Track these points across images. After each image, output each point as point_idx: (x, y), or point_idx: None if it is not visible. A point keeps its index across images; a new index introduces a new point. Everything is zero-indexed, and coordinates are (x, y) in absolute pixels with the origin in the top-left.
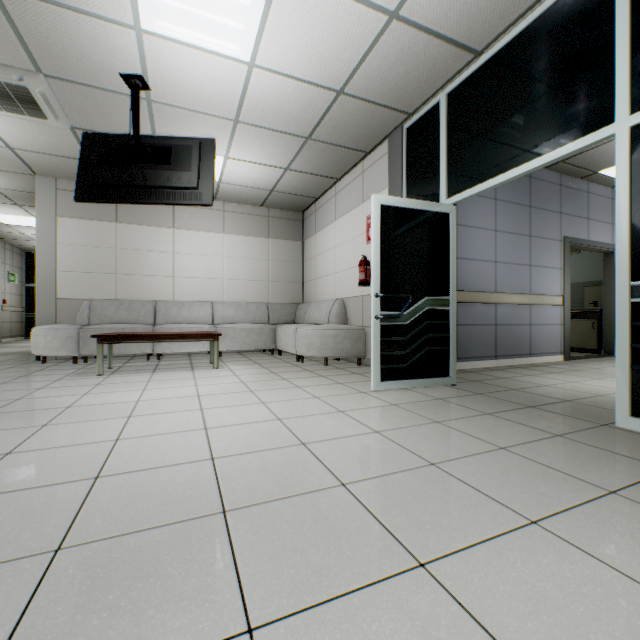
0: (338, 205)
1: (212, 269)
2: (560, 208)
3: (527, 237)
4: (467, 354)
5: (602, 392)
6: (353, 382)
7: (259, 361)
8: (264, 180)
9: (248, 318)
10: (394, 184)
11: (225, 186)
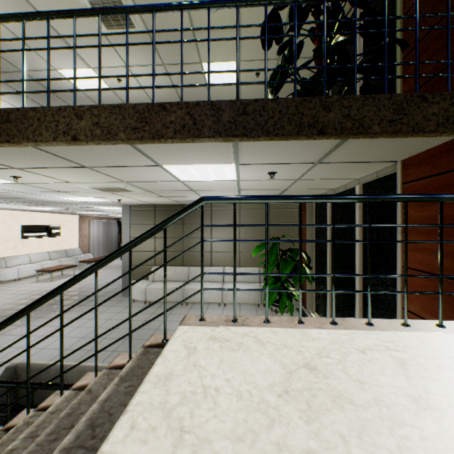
0: None
1: None
2: None
3: None
4: None
5: None
6: None
7: None
8: None
9: None
10: None
11: None
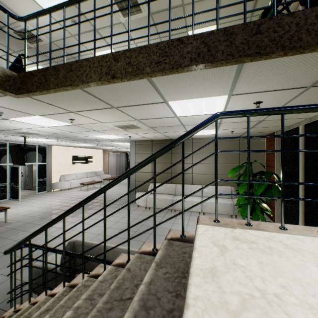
0: None
1: None
2: None
3: None
4: None
5: None
6: (10, 203)
7: None
8: None
9: None
10: None
11: None
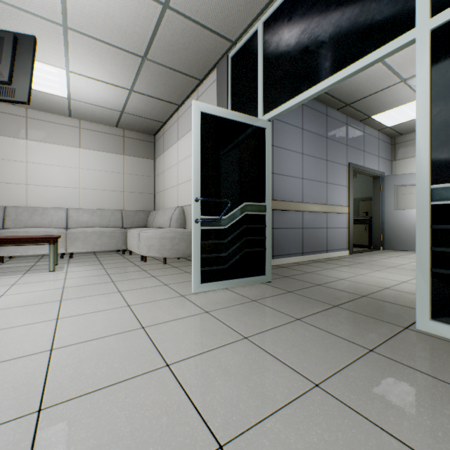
0: (180, 128)
1: (68, 179)
2: (346, 141)
3: (325, 161)
4: (281, 252)
5: (386, 284)
6: (179, 283)
7: (105, 261)
8: (112, 100)
9: (103, 223)
10: (221, 106)
11: (76, 103)
